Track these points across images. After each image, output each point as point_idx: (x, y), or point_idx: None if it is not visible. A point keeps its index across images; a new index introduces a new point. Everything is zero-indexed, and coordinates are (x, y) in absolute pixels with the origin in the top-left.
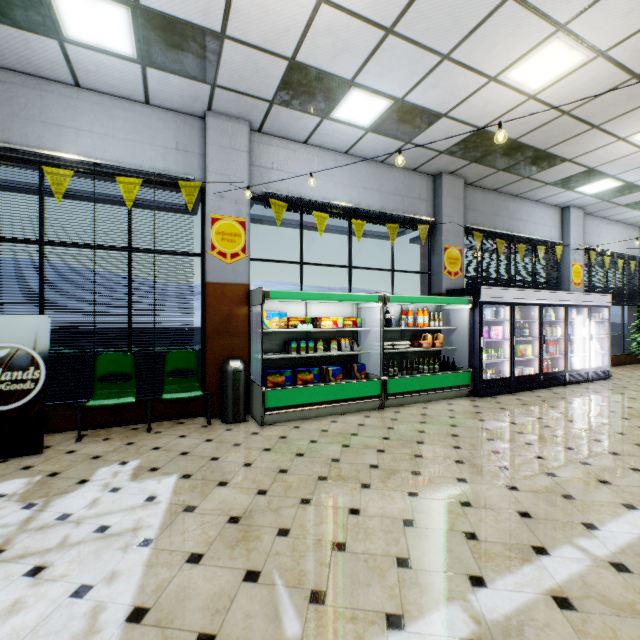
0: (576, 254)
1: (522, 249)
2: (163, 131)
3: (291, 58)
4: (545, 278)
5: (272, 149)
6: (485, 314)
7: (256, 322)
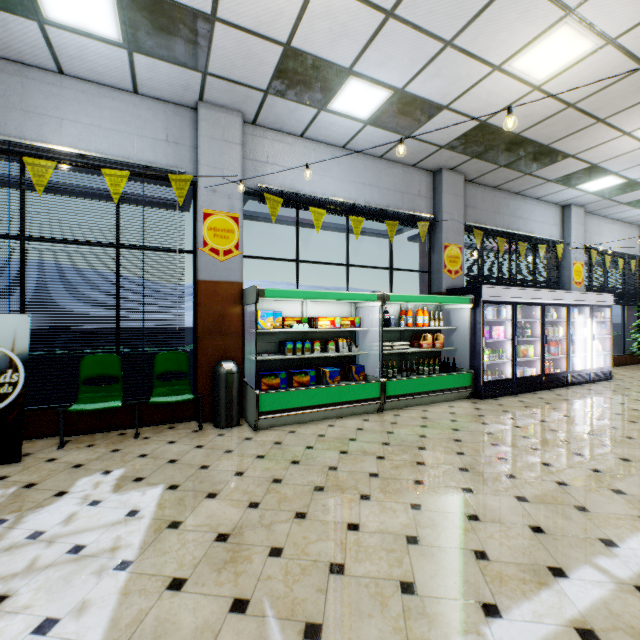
0: (577, 253)
1: (523, 247)
2: (152, 122)
3: (286, 43)
4: (546, 277)
5: (267, 142)
6: (486, 314)
7: (250, 322)
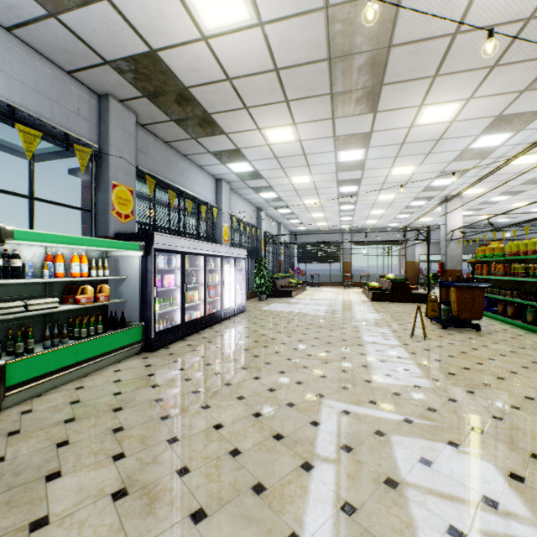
0: (226, 217)
1: (190, 205)
2: None
3: None
4: (206, 233)
5: None
6: (159, 262)
7: None
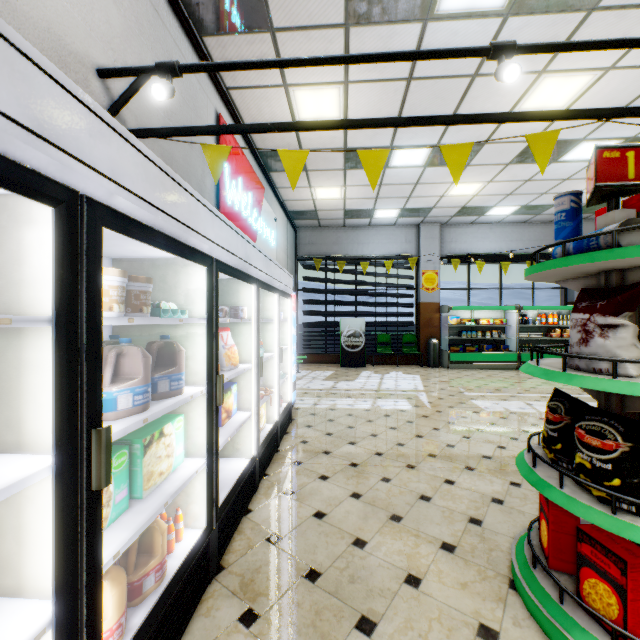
0: None
1: None
2: (400, 235)
3: (462, 206)
4: None
5: (451, 231)
6: None
7: (443, 321)
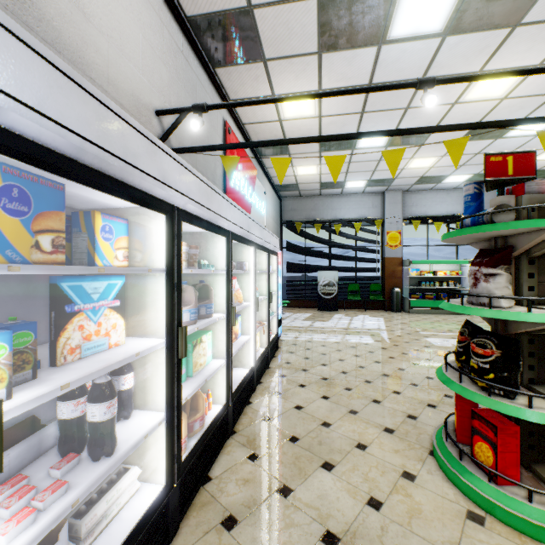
0: None
1: None
2: (367, 201)
3: (421, 176)
4: None
5: (412, 197)
6: None
7: (405, 273)
